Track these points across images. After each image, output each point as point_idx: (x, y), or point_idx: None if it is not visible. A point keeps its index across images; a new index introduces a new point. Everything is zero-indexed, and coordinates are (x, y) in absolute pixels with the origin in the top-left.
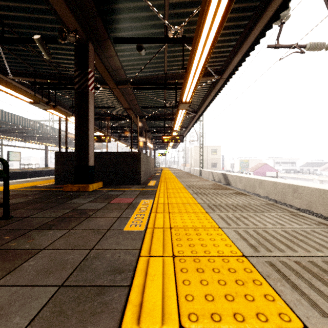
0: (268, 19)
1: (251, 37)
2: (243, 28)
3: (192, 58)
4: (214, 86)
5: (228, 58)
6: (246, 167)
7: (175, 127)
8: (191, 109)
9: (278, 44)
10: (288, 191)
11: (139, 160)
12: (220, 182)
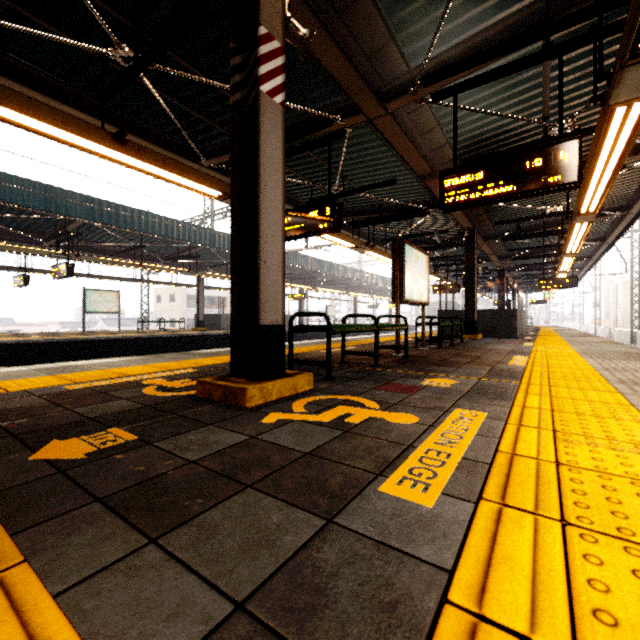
0: None
1: None
2: None
3: (568, 239)
4: (621, 219)
5: (633, 197)
6: None
7: (561, 269)
8: (593, 236)
9: None
10: None
11: (514, 317)
12: None
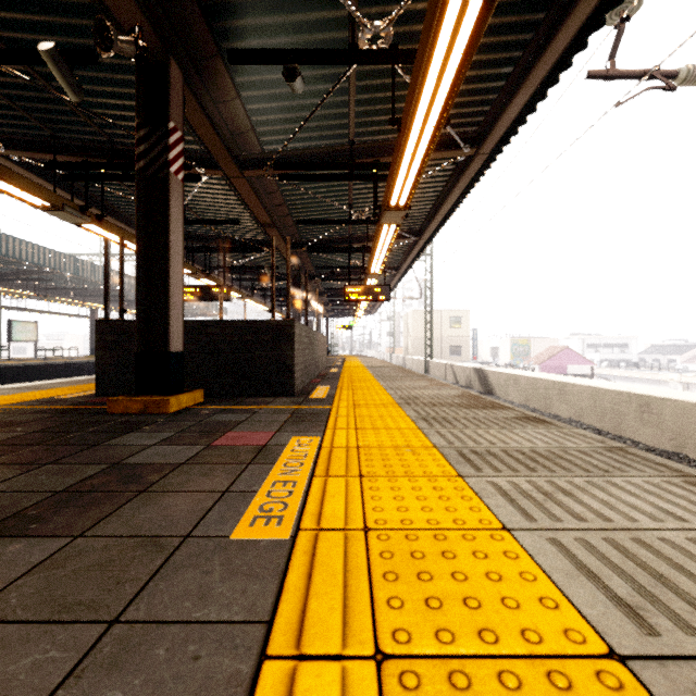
0: (595, 4)
1: (553, 50)
2: (533, 31)
3: (416, 92)
4: (461, 173)
5: (495, 107)
6: (525, 355)
7: (373, 266)
8: (409, 227)
9: (612, 70)
10: (627, 410)
11: (290, 339)
12: (470, 388)
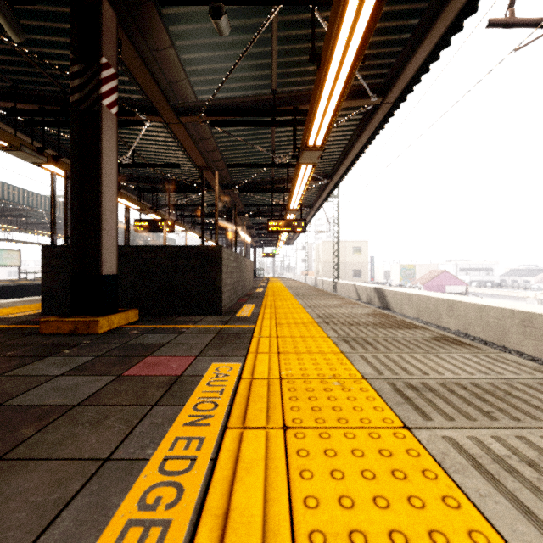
0: None
1: None
2: None
3: (337, 19)
4: (368, 121)
5: (401, 58)
6: (411, 277)
7: (292, 203)
8: (321, 171)
9: (511, 18)
10: (510, 324)
11: (218, 263)
12: (370, 304)
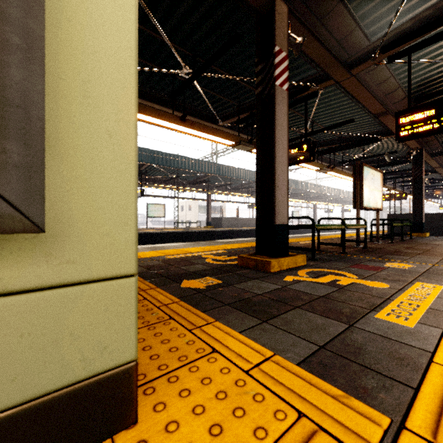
0: None
1: None
2: None
3: None
4: None
5: None
6: None
7: None
8: None
9: None
10: None
11: None
12: None
